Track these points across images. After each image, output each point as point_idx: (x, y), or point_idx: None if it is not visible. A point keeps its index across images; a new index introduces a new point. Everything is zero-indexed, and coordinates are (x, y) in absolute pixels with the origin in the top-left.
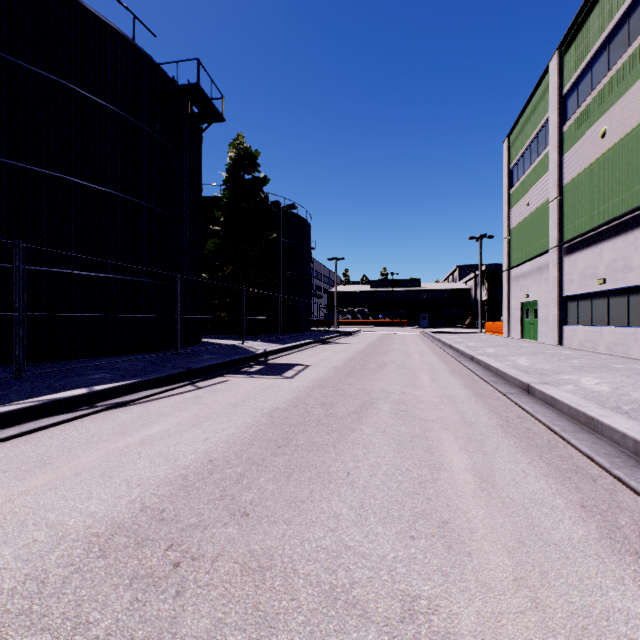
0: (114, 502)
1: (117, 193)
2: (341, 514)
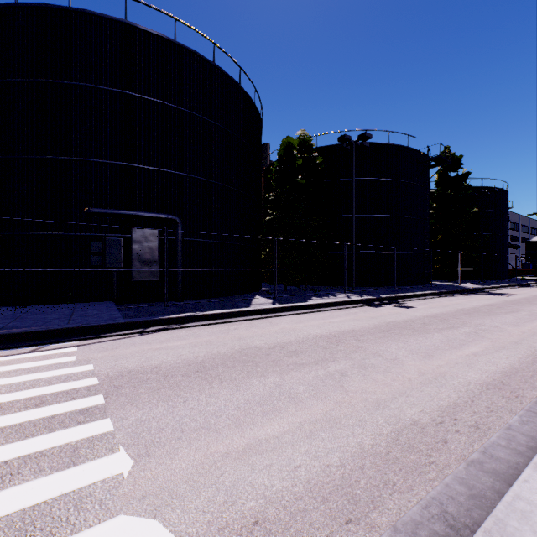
0: (478, 304)
1: (403, 216)
2: (533, 308)
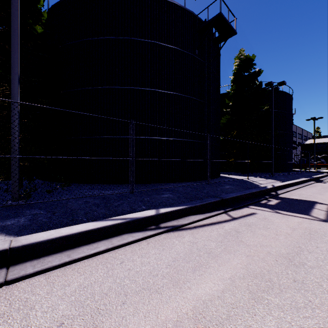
0: None
1: (177, 93)
2: None
